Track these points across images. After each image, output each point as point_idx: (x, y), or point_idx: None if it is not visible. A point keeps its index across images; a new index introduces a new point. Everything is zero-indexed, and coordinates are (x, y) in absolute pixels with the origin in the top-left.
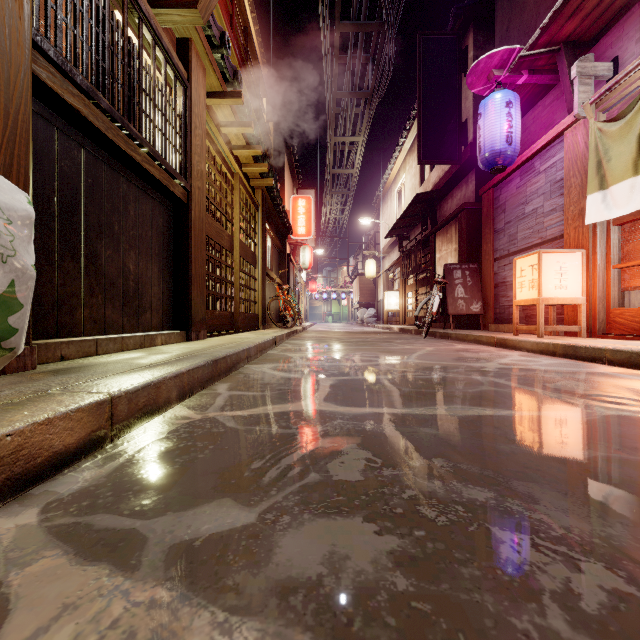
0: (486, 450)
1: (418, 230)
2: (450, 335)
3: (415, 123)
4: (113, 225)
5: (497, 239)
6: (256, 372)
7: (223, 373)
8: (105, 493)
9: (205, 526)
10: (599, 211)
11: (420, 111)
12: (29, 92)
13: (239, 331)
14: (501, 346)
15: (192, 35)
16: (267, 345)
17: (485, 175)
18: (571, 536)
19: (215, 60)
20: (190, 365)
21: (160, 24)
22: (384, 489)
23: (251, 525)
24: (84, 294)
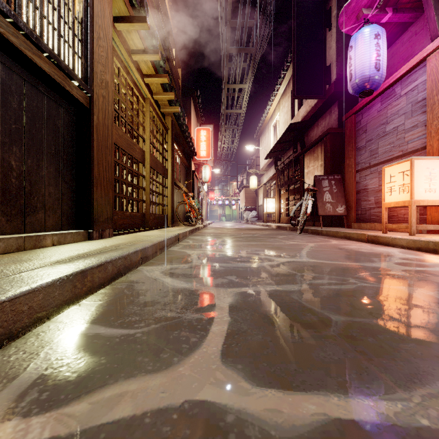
0: None
1: (289, 153)
2: (321, 232)
3: (287, 73)
4: None
5: (359, 155)
6: (144, 279)
7: (98, 284)
8: None
9: None
10: None
11: (294, 57)
12: None
13: (149, 229)
14: (372, 242)
15: None
16: (169, 242)
17: (345, 107)
18: None
19: None
20: (6, 293)
21: None
22: None
23: None
24: None
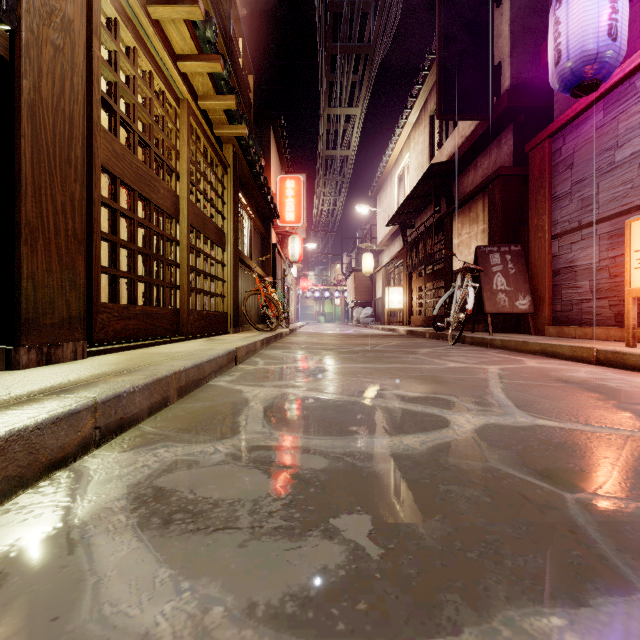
0: None
1: (426, 215)
2: (491, 341)
3: (424, 88)
4: None
5: (557, 208)
6: (32, 543)
7: None
8: None
9: None
10: None
11: (440, 50)
12: None
13: (187, 337)
14: (609, 364)
15: None
16: (210, 368)
17: (525, 132)
18: None
19: None
20: None
21: None
22: None
23: None
24: None
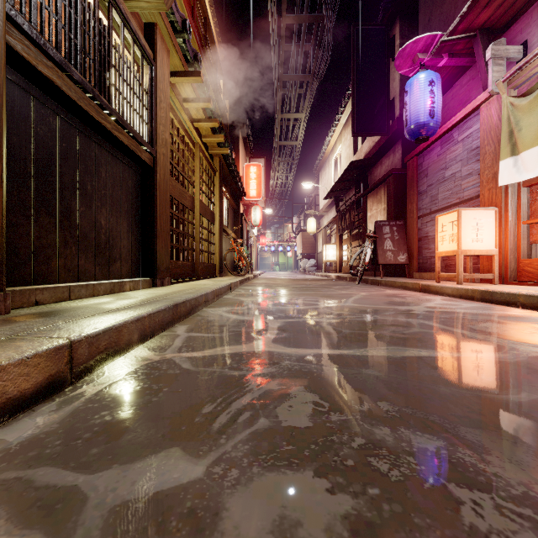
0: (428, 393)
1: (352, 193)
2: (380, 282)
3: (349, 102)
4: (86, 185)
5: (420, 199)
6: (212, 315)
7: (183, 316)
8: (54, 442)
9: (150, 482)
10: (511, 174)
11: (354, 91)
12: (3, 60)
13: (199, 278)
14: (425, 291)
15: (157, 20)
16: (223, 290)
17: (410, 145)
18: (533, 495)
19: (178, 44)
20: (151, 309)
21: (129, 10)
22: (333, 437)
23: (198, 481)
24: (59, 246)
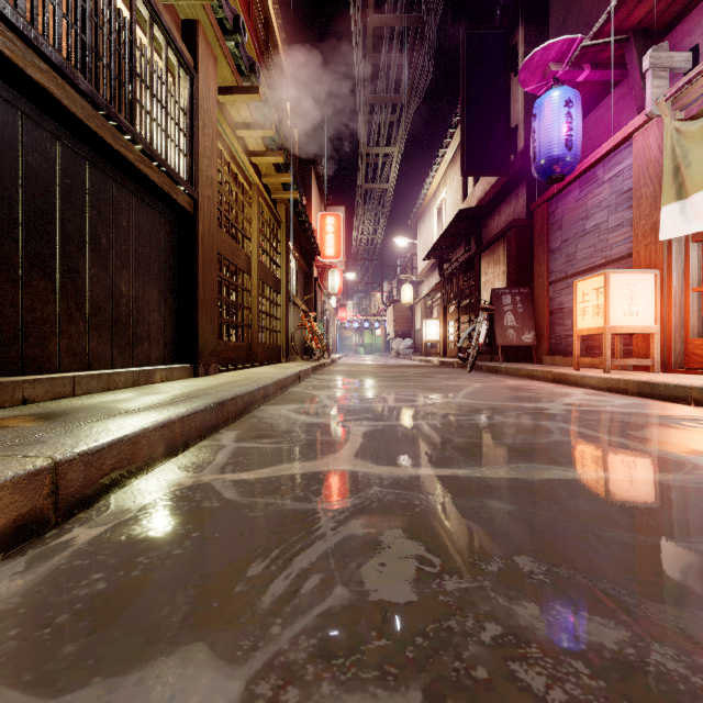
0: (588, 540)
1: (460, 251)
2: (499, 369)
3: (457, 131)
4: (99, 237)
5: (552, 260)
6: (273, 415)
7: (232, 418)
8: (7, 631)
9: None
10: (676, 225)
11: (464, 115)
12: None
13: (258, 365)
14: (560, 382)
15: (200, 16)
16: (289, 381)
17: (537, 188)
18: None
19: (228, 49)
20: (185, 410)
21: None
22: (451, 621)
23: None
24: (60, 321)
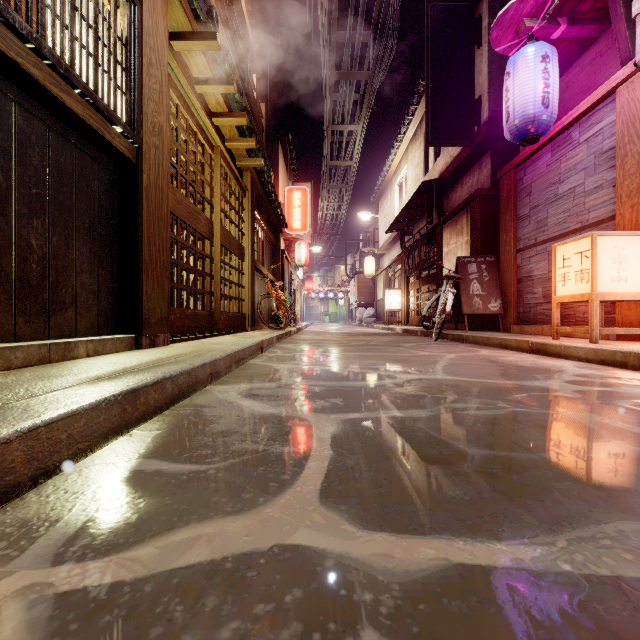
0: None
1: (422, 224)
2: (466, 338)
3: (419, 108)
4: None
5: (520, 227)
6: (216, 402)
7: (154, 409)
8: None
9: None
10: None
11: (428, 86)
12: None
13: (220, 333)
14: (538, 352)
15: None
16: (248, 352)
17: (501, 158)
18: None
19: None
20: (41, 416)
21: None
22: None
23: None
24: None
